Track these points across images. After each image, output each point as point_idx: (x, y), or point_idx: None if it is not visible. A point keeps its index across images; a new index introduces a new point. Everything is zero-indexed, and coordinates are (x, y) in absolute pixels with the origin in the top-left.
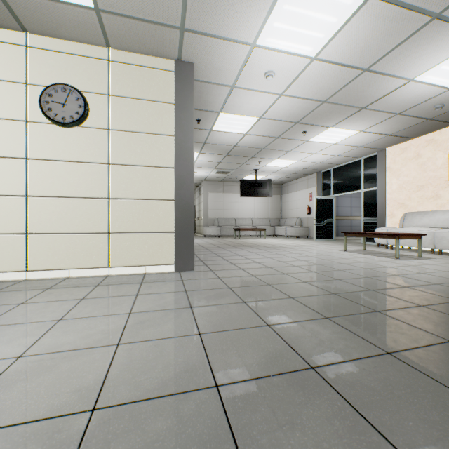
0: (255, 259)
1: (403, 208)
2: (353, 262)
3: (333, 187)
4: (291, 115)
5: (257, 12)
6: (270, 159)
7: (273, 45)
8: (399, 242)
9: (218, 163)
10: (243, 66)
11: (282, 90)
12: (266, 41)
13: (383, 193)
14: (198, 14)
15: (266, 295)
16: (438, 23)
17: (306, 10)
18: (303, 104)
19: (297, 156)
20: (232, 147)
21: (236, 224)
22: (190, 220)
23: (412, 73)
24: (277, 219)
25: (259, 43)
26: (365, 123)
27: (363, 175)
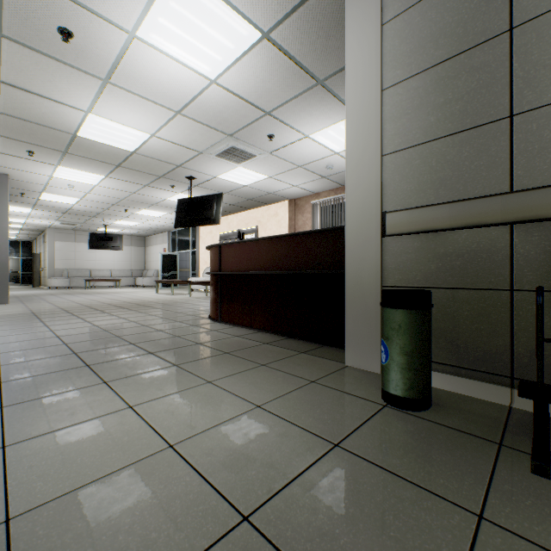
0: (70, 299)
1: (207, 264)
2: (137, 297)
3: (178, 245)
4: (106, 201)
5: (47, 170)
6: (114, 220)
7: (66, 178)
8: (195, 287)
9: (59, 217)
10: (50, 180)
11: (87, 191)
12: (59, 177)
13: (199, 253)
14: (8, 164)
15: (45, 307)
16: (151, 187)
17: (76, 174)
18: (110, 198)
19: (136, 220)
20: (68, 209)
21: (91, 275)
22: (6, 273)
23: (163, 197)
24: (141, 271)
25: (55, 177)
26: (166, 210)
27: (192, 239)
